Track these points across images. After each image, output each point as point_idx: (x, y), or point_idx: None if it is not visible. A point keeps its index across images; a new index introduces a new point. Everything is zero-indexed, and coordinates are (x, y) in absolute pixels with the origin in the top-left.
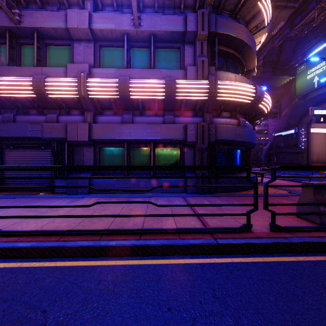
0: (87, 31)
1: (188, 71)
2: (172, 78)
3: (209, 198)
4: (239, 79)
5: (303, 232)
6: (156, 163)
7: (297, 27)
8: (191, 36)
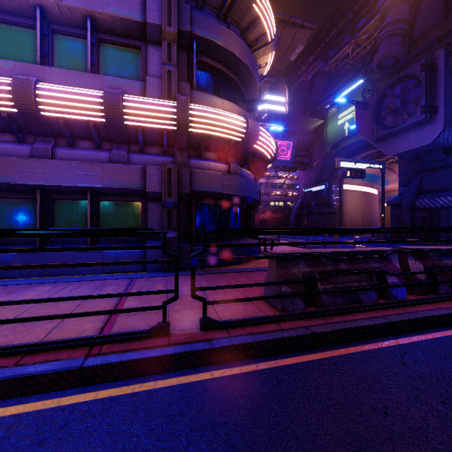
0: None
1: (147, 83)
2: (116, 91)
3: (171, 279)
4: (228, 107)
5: (248, 327)
6: (101, 225)
7: (331, 62)
8: (155, 33)
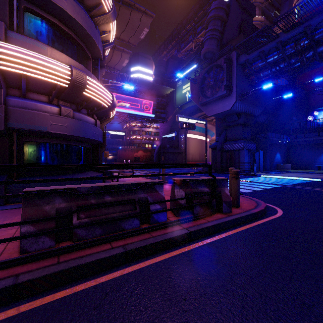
0: None
1: None
2: None
3: None
4: (56, 55)
5: None
6: None
7: (182, 52)
8: None
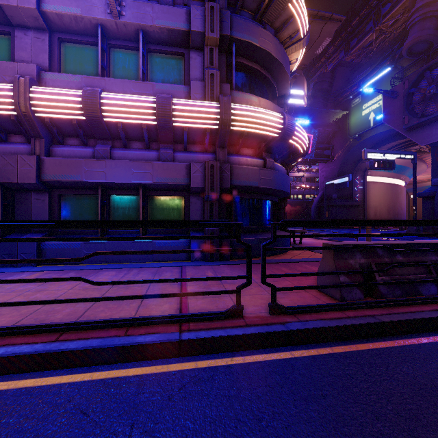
0: (35, 13)
1: (192, 87)
2: (166, 95)
3: (216, 268)
4: (264, 104)
5: (313, 313)
6: (150, 218)
7: (353, 51)
8: (197, 39)
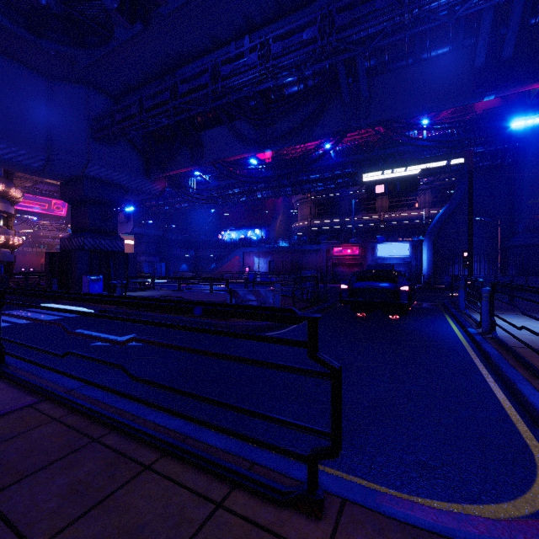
0: None
1: None
2: None
3: None
4: None
5: None
6: None
7: None
8: None
